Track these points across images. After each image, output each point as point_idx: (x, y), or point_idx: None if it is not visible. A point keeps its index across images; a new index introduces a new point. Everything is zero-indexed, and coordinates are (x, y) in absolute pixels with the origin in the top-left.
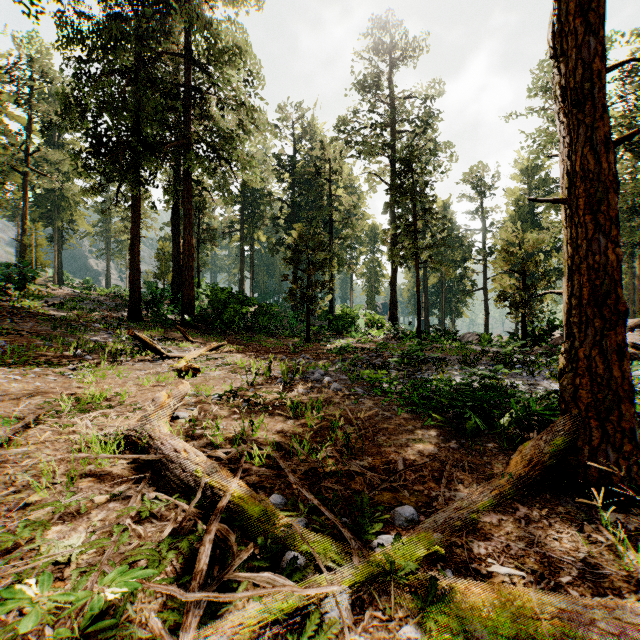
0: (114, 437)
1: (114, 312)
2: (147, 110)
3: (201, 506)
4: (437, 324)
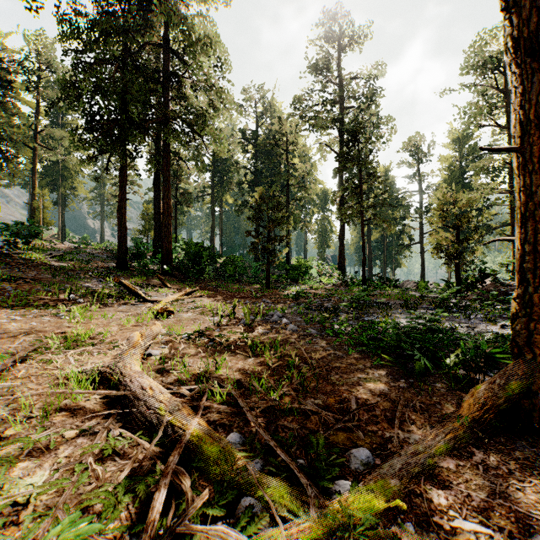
0: (89, 373)
1: (105, 263)
2: (132, 92)
3: (163, 443)
4: (380, 273)
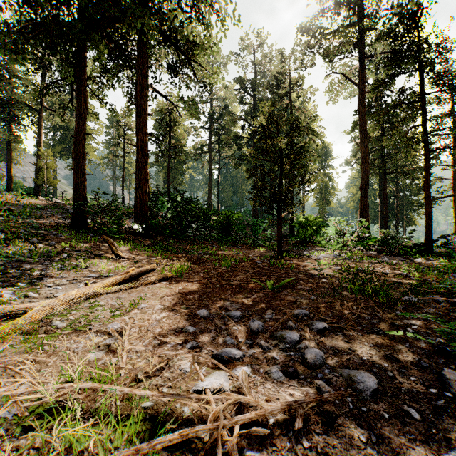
0: None
1: (68, 219)
2: None
3: None
4: (453, 233)
